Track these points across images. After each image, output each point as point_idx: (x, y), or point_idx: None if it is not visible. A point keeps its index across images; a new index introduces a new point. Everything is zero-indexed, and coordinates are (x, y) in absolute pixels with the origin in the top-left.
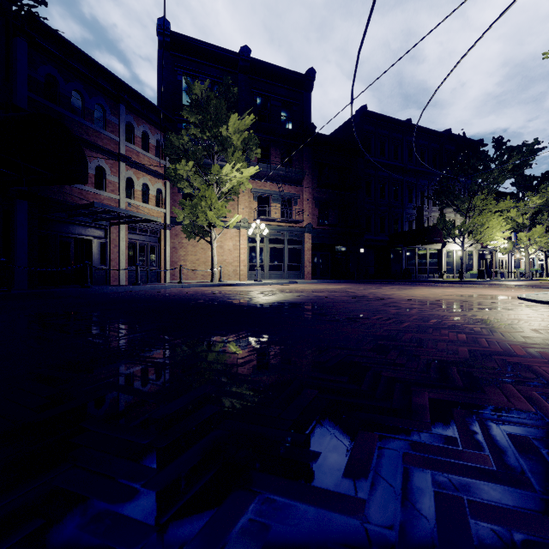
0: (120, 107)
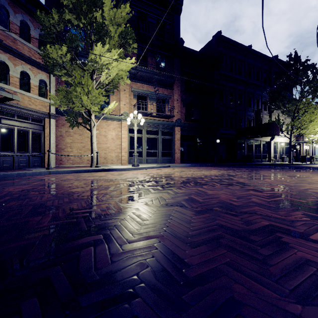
0: None
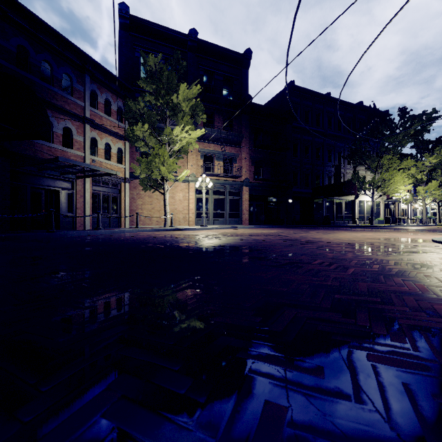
0: (85, 77)
